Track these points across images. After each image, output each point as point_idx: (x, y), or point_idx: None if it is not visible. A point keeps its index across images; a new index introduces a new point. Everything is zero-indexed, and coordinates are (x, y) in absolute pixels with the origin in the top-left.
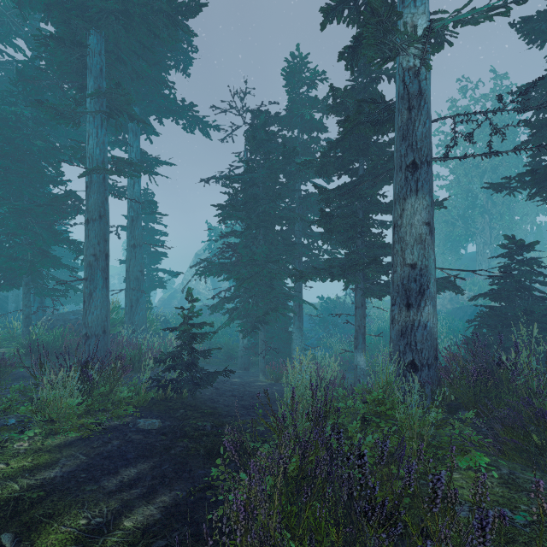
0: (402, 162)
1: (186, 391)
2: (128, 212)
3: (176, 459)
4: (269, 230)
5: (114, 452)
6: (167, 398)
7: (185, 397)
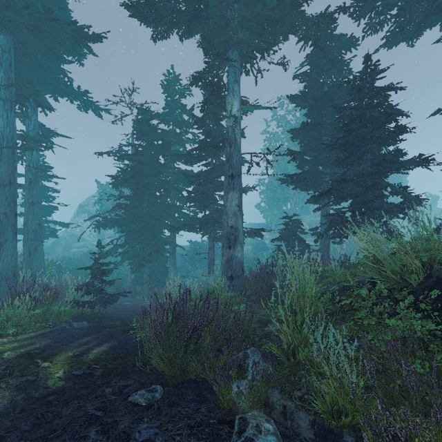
0: (227, 174)
1: (96, 309)
2: (26, 174)
3: (105, 334)
4: (152, 196)
5: (67, 336)
6: (83, 314)
7: (95, 313)
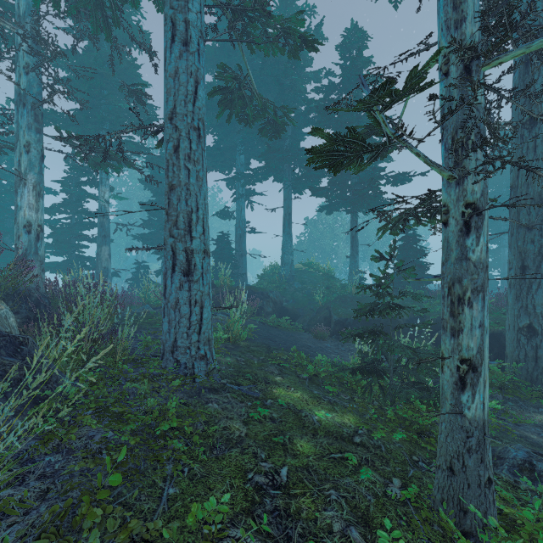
0: (101, 234)
1: None
2: None
3: None
4: None
5: None
6: None
7: None
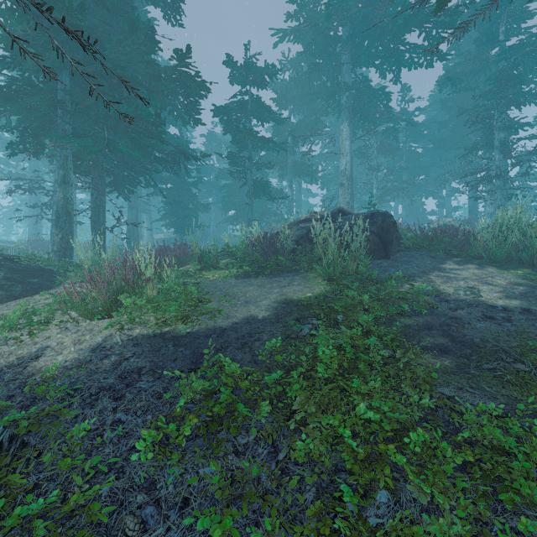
0: None
1: None
2: None
3: None
4: None
5: None
6: None
7: None
